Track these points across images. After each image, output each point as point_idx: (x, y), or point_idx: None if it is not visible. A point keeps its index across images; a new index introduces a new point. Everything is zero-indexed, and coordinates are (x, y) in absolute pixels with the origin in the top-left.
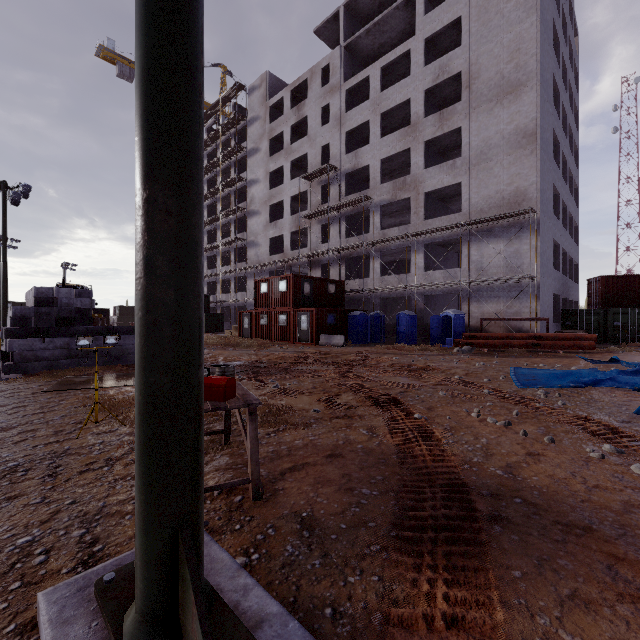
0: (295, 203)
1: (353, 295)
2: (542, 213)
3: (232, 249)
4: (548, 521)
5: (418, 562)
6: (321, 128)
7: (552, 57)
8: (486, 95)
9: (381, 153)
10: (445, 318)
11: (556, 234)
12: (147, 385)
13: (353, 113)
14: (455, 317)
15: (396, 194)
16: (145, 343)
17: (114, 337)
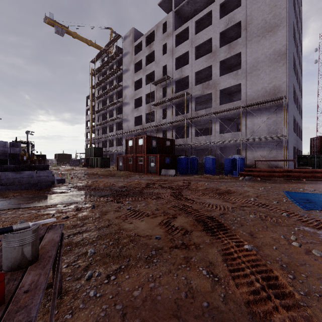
0: (148, 98)
1: (179, 147)
2: (289, 99)
3: (115, 123)
4: None
5: None
6: (162, 56)
7: (293, 12)
8: (256, 33)
9: (195, 68)
10: (233, 160)
11: (294, 112)
12: None
13: (179, 47)
14: (239, 159)
15: (204, 91)
16: None
17: None
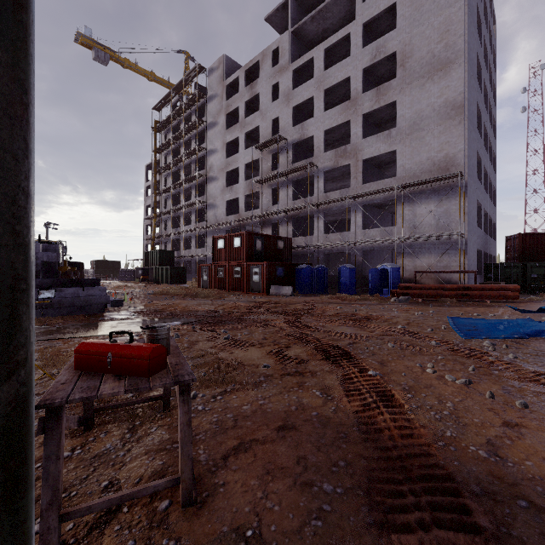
0: (249, 170)
1: (299, 250)
2: (469, 177)
3: (193, 210)
4: None
5: None
6: (271, 104)
7: (476, 39)
8: (418, 72)
9: (324, 125)
10: (382, 271)
11: (479, 196)
12: None
13: (299, 90)
14: (391, 270)
15: (338, 161)
16: None
17: (50, 291)
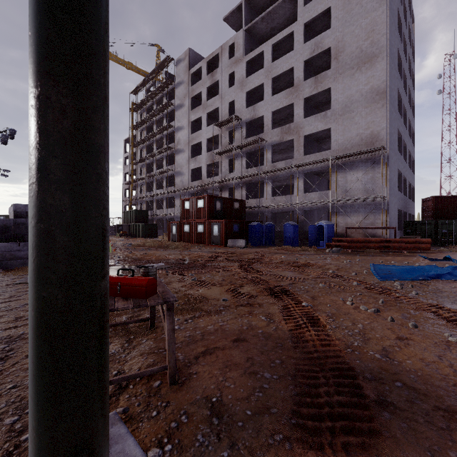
0: (210, 144)
1: (252, 210)
2: (390, 150)
3: (164, 177)
4: (429, 406)
5: (320, 456)
6: (228, 89)
7: (397, 36)
8: (349, 64)
9: (272, 107)
10: (319, 227)
11: (400, 166)
12: (39, 300)
13: (252, 78)
14: (327, 226)
15: (283, 137)
16: (37, 254)
17: None
